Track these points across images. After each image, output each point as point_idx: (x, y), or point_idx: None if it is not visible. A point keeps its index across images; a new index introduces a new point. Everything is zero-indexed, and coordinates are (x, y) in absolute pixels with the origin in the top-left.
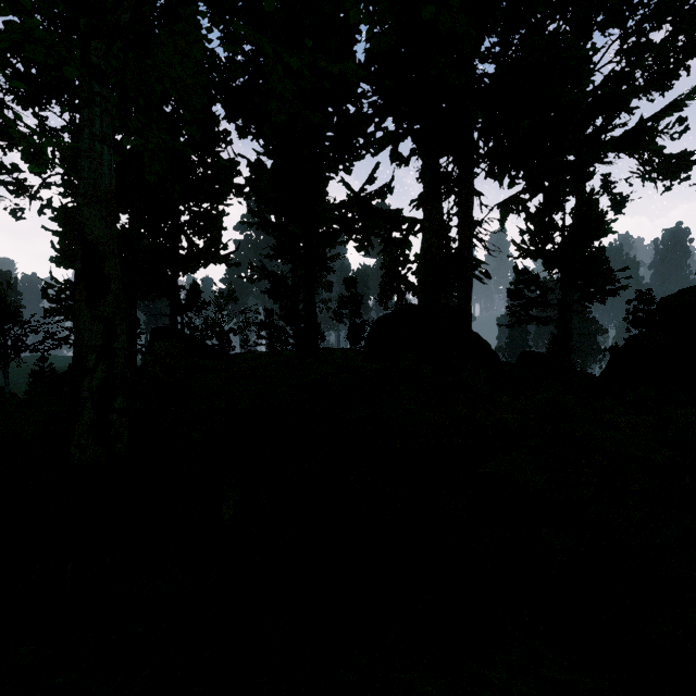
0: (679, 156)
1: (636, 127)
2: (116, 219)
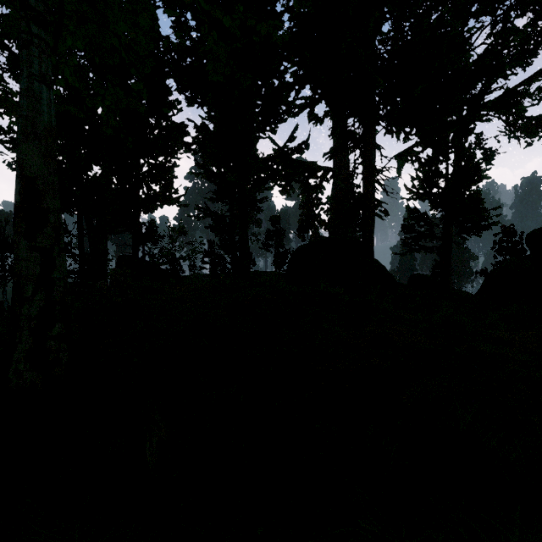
0: (538, 118)
1: (511, 90)
2: (89, 169)
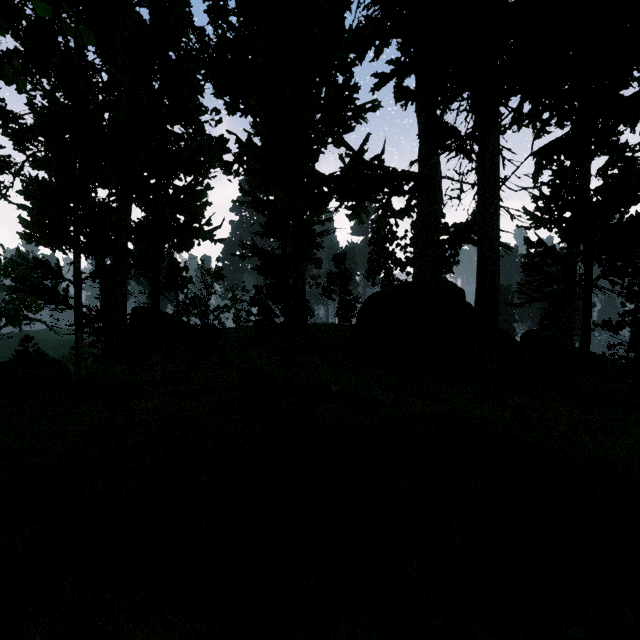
0: None
1: None
2: (88, 191)
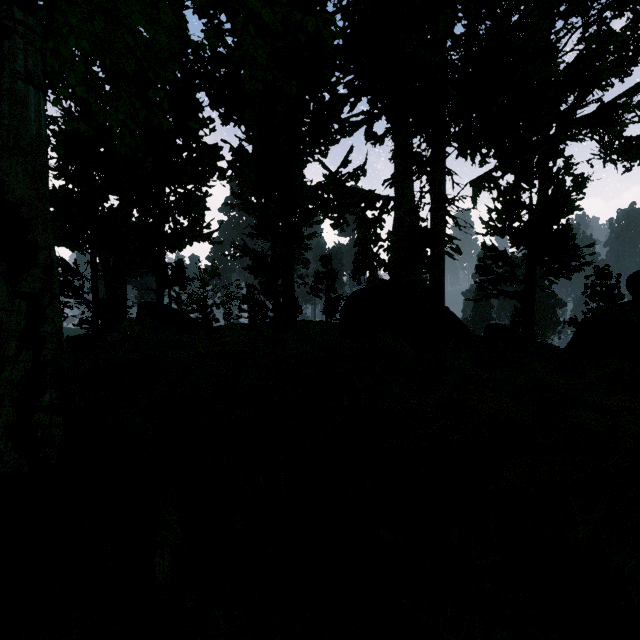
0: (639, 138)
1: (610, 103)
2: (105, 199)
